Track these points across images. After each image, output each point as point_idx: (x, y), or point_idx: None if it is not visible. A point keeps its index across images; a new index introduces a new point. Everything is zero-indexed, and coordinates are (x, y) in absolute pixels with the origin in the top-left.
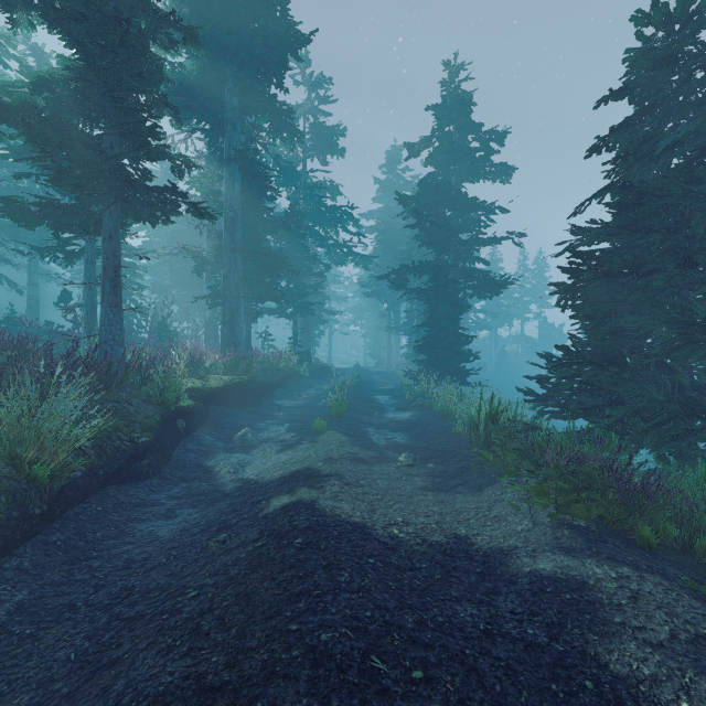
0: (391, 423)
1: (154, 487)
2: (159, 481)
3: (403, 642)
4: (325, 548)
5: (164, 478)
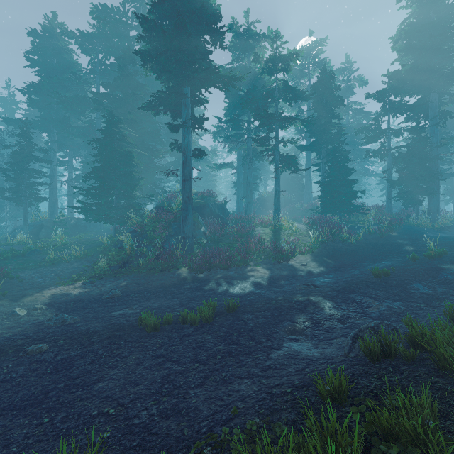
0: None
1: None
2: None
3: None
4: None
5: None
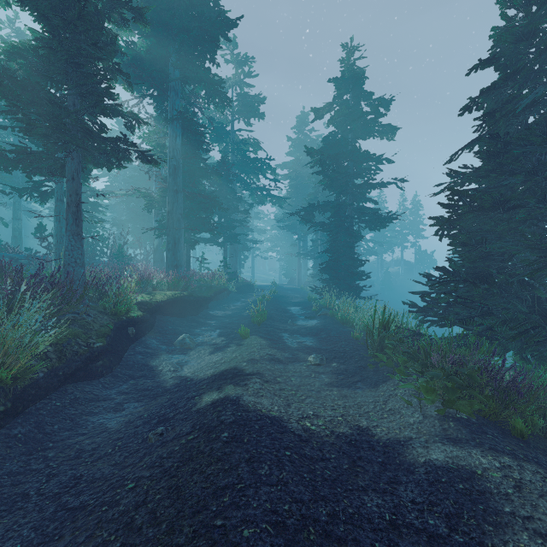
0: (301, 329)
1: (107, 384)
2: (111, 379)
3: (318, 536)
4: (248, 442)
5: (116, 376)
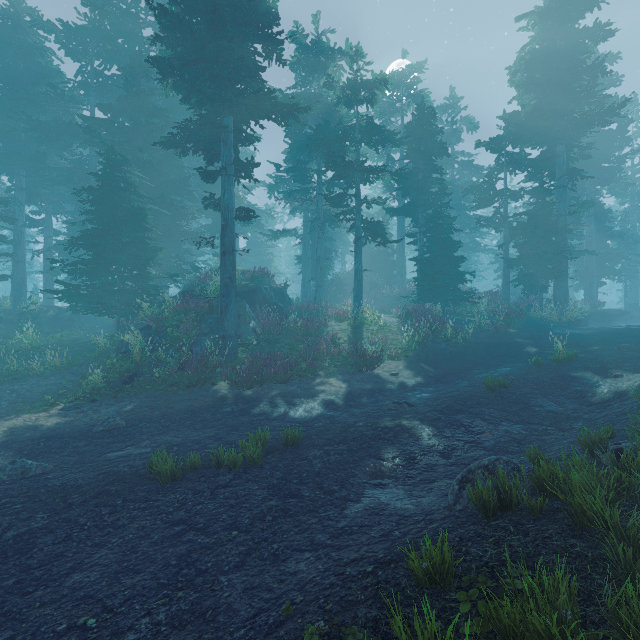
0: None
1: None
2: None
3: None
4: None
5: None
